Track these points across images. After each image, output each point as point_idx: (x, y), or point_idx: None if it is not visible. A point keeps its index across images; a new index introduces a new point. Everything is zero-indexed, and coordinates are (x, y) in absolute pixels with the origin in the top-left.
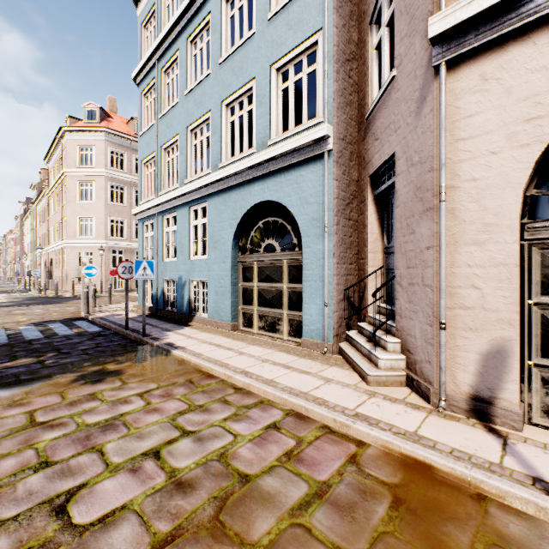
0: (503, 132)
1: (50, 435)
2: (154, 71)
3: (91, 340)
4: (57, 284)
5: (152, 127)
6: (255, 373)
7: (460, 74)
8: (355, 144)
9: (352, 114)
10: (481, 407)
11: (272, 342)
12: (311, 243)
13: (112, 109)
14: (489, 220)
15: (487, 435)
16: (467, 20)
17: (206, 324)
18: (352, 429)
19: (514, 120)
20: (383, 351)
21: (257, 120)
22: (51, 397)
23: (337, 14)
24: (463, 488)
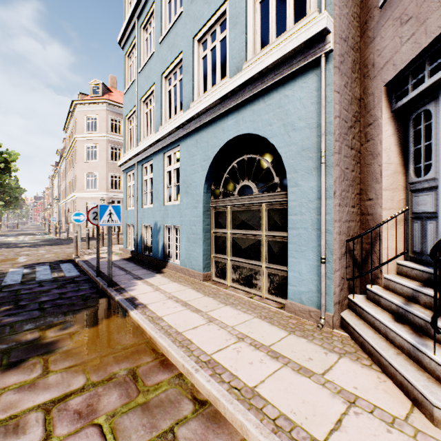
0: None
1: None
2: (135, 30)
3: (59, 289)
4: (68, 228)
5: (133, 83)
6: (227, 368)
7: None
8: (357, 52)
9: (354, 11)
10: None
11: (248, 301)
12: (300, 179)
13: (113, 85)
14: None
15: None
16: None
17: (178, 272)
18: None
19: None
20: None
21: (231, 44)
22: None
23: None
24: None
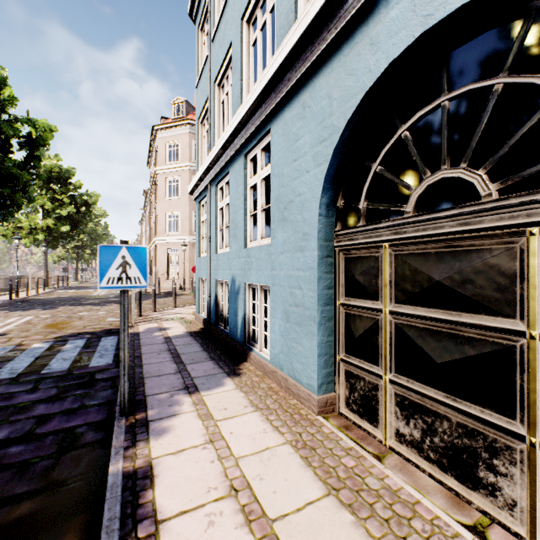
0: None
1: None
2: None
3: (49, 403)
4: None
5: (206, 63)
6: None
7: None
8: None
9: None
10: None
11: None
12: None
13: None
14: None
15: None
16: None
17: (267, 376)
18: None
19: None
20: None
21: None
22: None
23: None
24: None
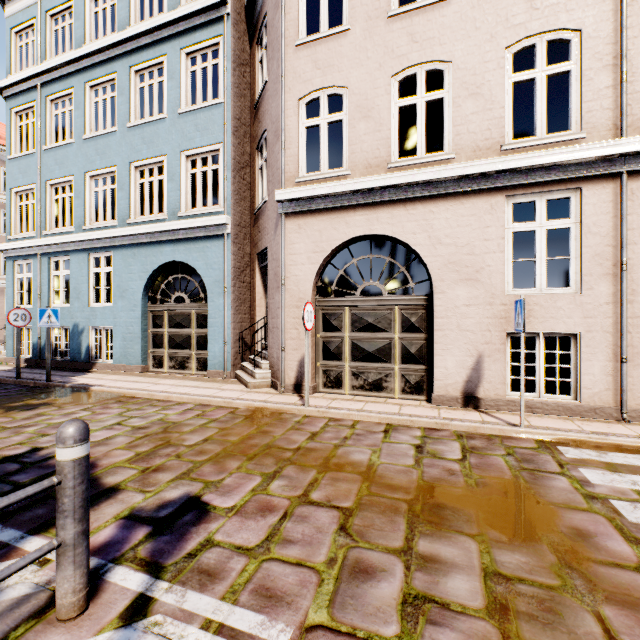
0: (306, 255)
1: (31, 429)
2: (35, 94)
3: None
4: None
5: (31, 155)
6: (172, 391)
7: (291, 221)
8: (249, 227)
9: (246, 206)
10: (298, 387)
11: (183, 376)
12: (215, 298)
13: None
14: (301, 296)
15: (297, 397)
16: (291, 199)
17: (112, 369)
18: (233, 403)
19: (310, 251)
20: (260, 369)
21: (169, 192)
22: (0, 419)
23: (234, 136)
24: (276, 412)
